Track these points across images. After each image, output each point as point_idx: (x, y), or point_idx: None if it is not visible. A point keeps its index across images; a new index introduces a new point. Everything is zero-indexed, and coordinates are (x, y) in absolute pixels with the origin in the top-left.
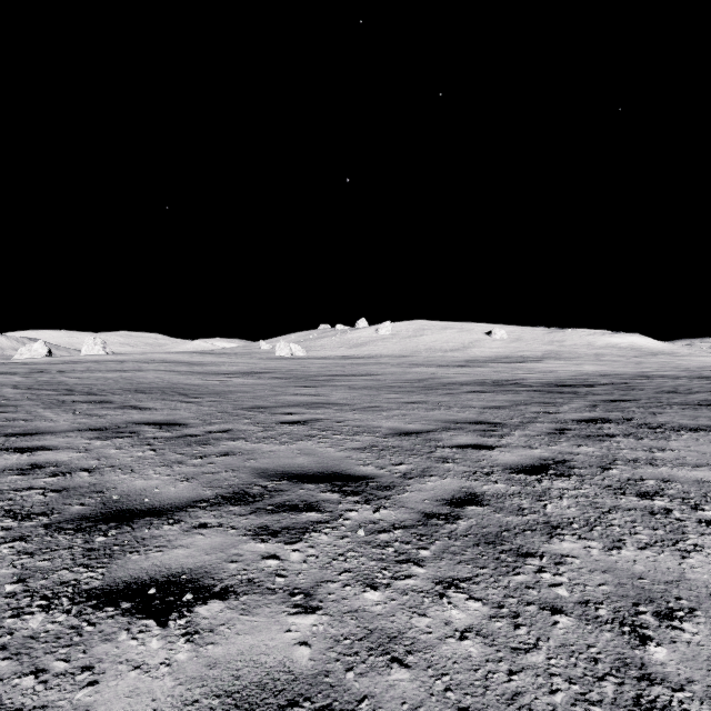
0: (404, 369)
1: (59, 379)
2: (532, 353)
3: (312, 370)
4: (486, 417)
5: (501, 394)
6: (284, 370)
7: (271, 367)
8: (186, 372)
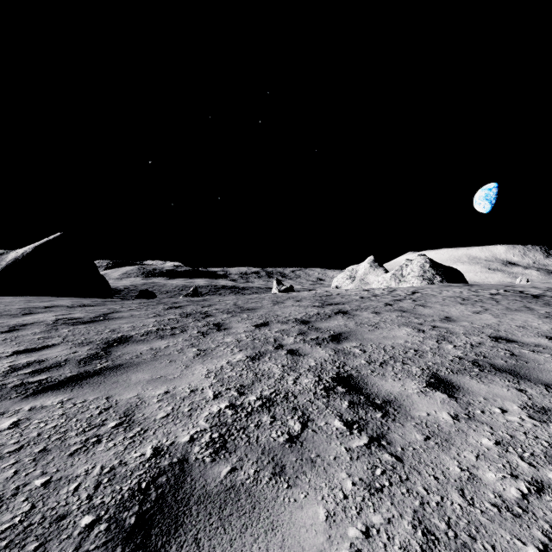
0: None
1: None
2: None
3: None
4: None
5: None
6: None
7: None
8: None
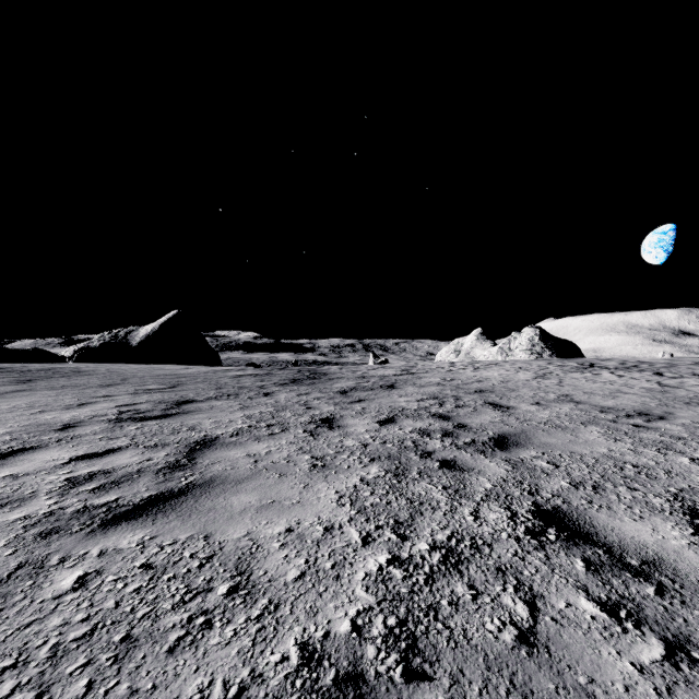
0: None
1: None
2: None
3: None
4: None
5: None
6: None
7: None
8: None
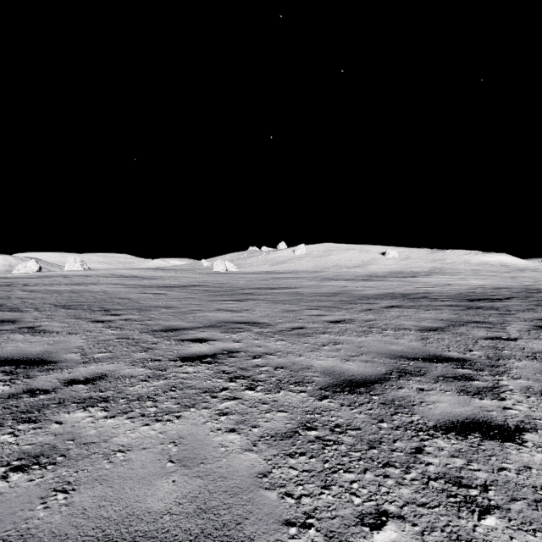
0: (318, 282)
1: (11, 292)
2: (420, 269)
3: (241, 283)
4: (435, 346)
5: (423, 310)
6: (217, 283)
7: (207, 280)
8: (133, 285)
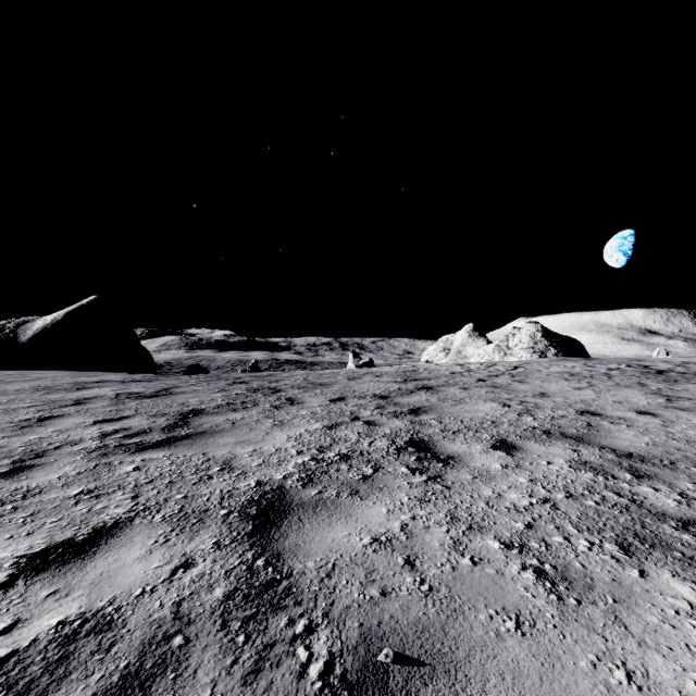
0: None
1: None
2: None
3: None
4: None
5: None
6: None
7: None
8: None
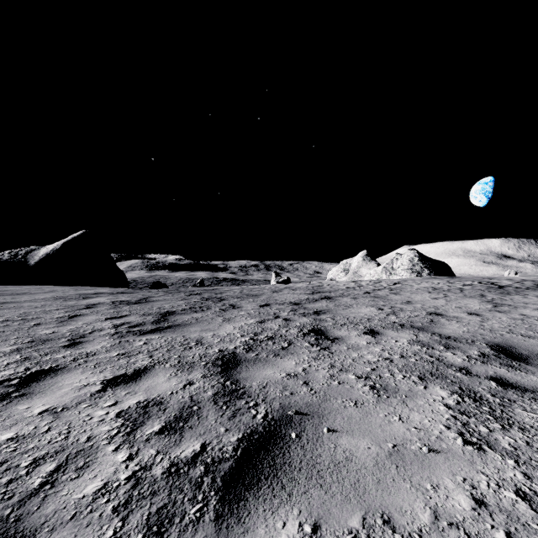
0: None
1: None
2: None
3: None
4: None
5: None
6: None
7: None
8: None
